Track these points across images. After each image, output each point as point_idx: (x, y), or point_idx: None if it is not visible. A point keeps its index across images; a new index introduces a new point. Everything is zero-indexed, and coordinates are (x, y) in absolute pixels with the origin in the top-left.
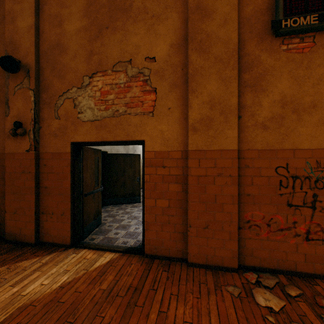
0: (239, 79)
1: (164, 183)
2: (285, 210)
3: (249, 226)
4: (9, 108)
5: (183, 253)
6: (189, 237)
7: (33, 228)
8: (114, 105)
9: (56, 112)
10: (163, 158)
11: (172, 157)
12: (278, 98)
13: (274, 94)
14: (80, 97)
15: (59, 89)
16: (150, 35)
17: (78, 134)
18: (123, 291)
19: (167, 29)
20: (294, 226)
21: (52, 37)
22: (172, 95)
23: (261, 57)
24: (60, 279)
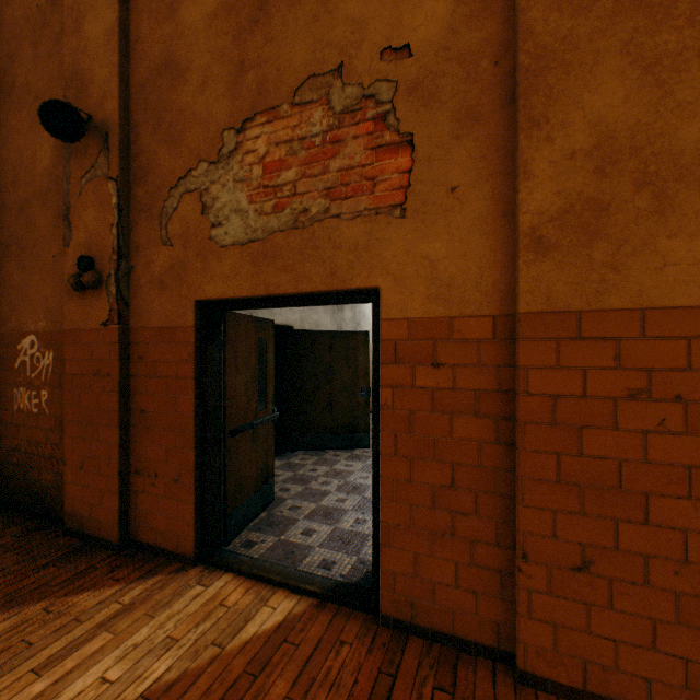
0: None
1: (438, 414)
2: None
3: None
4: (71, 228)
5: (497, 633)
6: (521, 591)
7: (116, 506)
8: (296, 197)
9: (163, 228)
10: (435, 340)
11: (462, 336)
12: None
13: None
14: (215, 186)
15: (170, 171)
16: None
17: (210, 280)
18: None
19: None
20: None
21: (156, 47)
22: (464, 147)
23: None
24: (150, 670)
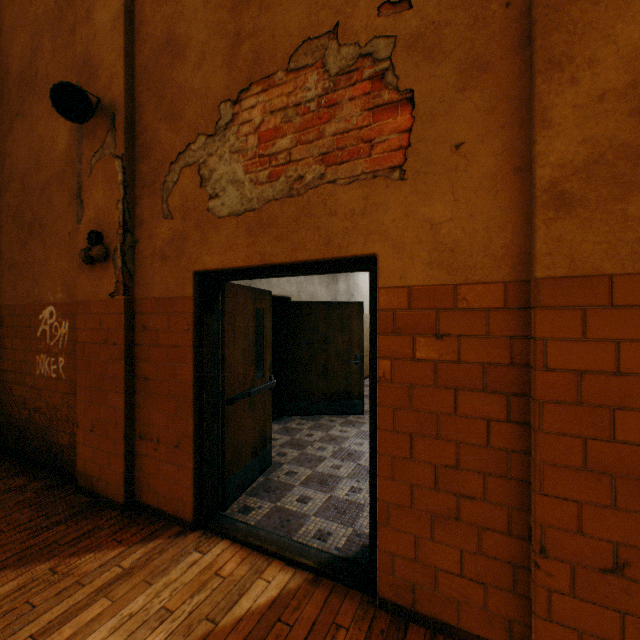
0: None
1: (441, 388)
2: None
3: None
4: (82, 205)
5: (508, 631)
6: (539, 589)
7: (121, 469)
8: (291, 164)
9: (164, 202)
10: (437, 308)
11: (468, 305)
12: None
13: None
14: (212, 159)
15: (170, 147)
16: None
17: (208, 251)
18: None
19: None
20: None
21: (158, 28)
22: (470, 100)
23: None
24: None
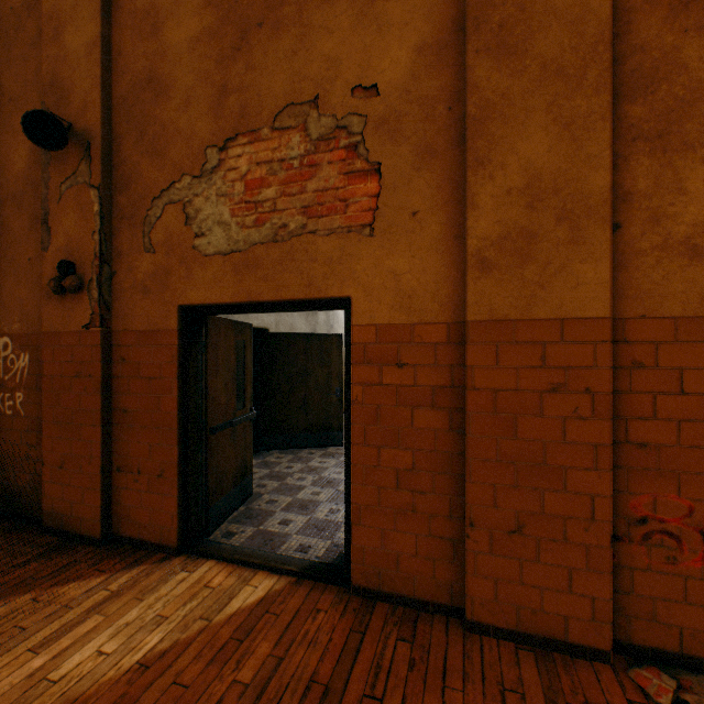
0: (613, 121)
1: (402, 407)
2: None
3: (646, 534)
4: (49, 232)
5: (450, 592)
6: (469, 554)
7: (98, 503)
8: (276, 213)
9: (146, 236)
10: (399, 343)
11: (422, 340)
12: None
13: None
14: (198, 199)
15: (153, 182)
16: (365, 30)
17: (194, 286)
18: (293, 694)
19: (408, 7)
20: None
21: (139, 62)
22: (423, 178)
23: (683, 51)
24: (143, 642)
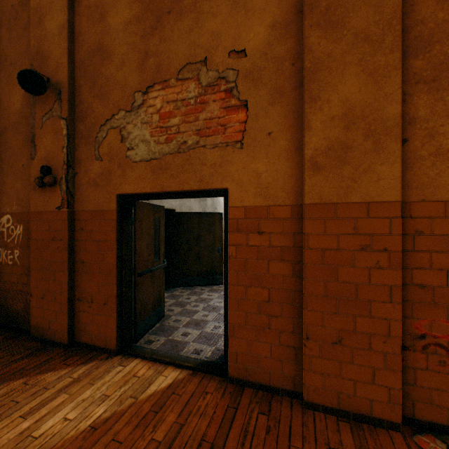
0: (402, 71)
1: (261, 260)
2: None
3: (424, 346)
4: (35, 148)
5: (293, 382)
6: (306, 357)
7: (66, 321)
8: (179, 134)
9: (96, 149)
10: (259, 218)
11: (274, 216)
12: None
13: None
14: (129, 126)
15: (101, 115)
16: (237, 14)
17: (126, 182)
18: (190, 448)
19: None
20: None
21: (92, 38)
22: (275, 110)
23: None
24: (93, 412)
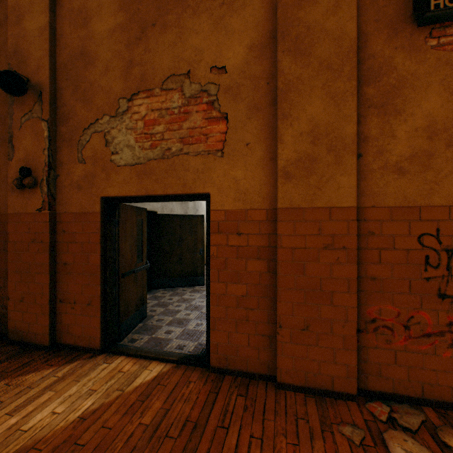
0: (358, 96)
1: (240, 259)
2: (435, 304)
3: (375, 328)
4: (13, 148)
5: (268, 367)
6: (279, 343)
7: (47, 323)
8: (163, 141)
9: (80, 152)
10: (238, 221)
11: (252, 219)
12: (422, 124)
13: (416, 118)
14: (114, 131)
15: (84, 119)
16: (218, 33)
17: (111, 185)
18: (175, 428)
19: (244, 22)
20: (450, 329)
21: (75, 42)
22: (252, 123)
23: (394, 59)
24: (81, 405)
